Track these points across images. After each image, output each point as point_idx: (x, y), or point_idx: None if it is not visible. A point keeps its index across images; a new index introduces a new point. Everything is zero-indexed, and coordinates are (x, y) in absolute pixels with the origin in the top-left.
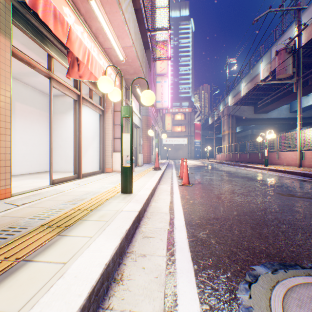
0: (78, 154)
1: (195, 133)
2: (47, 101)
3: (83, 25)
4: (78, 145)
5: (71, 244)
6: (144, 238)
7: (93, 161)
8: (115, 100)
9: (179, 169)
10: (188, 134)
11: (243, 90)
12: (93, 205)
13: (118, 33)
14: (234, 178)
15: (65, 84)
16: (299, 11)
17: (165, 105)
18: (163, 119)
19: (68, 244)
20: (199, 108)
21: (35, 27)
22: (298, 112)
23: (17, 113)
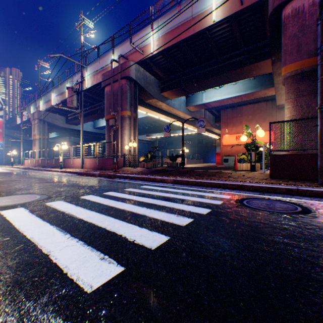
0: None
1: None
2: None
3: None
4: None
5: None
6: None
7: None
8: None
9: None
10: None
11: (55, 100)
12: None
13: None
14: (23, 178)
15: None
16: (82, 67)
17: None
18: None
19: None
20: (2, 101)
21: None
22: (82, 133)
23: None
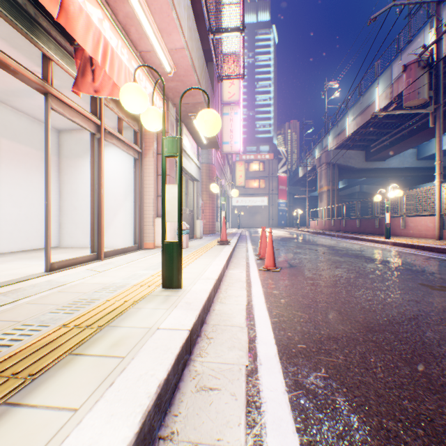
0: (97, 221)
1: (279, 190)
2: (54, 139)
3: (102, 7)
4: (97, 206)
5: (18, 440)
6: (198, 391)
7: (125, 231)
8: (153, 129)
9: (257, 243)
10: (269, 192)
11: (350, 127)
12: (106, 316)
13: (161, 25)
14: (343, 257)
15: (73, 106)
16: (438, 5)
17: (237, 147)
18: (232, 170)
19: (12, 438)
20: (285, 154)
21: (16, 4)
22: (436, 158)
23: (3, 156)
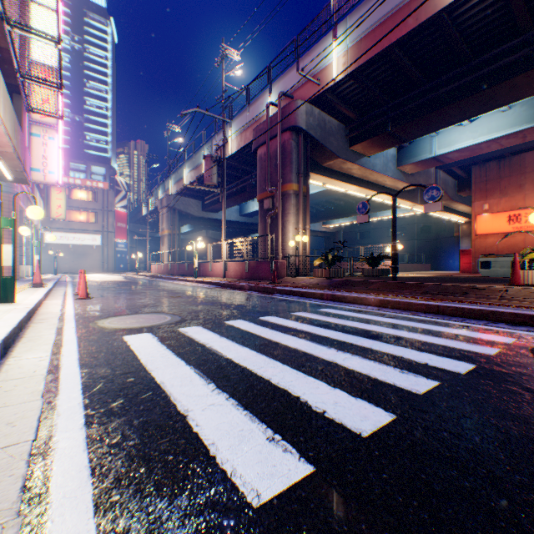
0: None
1: (118, 228)
2: None
3: None
4: None
5: None
6: (40, 320)
7: None
8: None
9: None
10: (104, 229)
11: (187, 178)
12: None
13: None
14: (149, 290)
15: None
16: (224, 122)
17: (54, 178)
18: (46, 196)
19: None
20: (126, 186)
21: None
22: (223, 223)
23: None
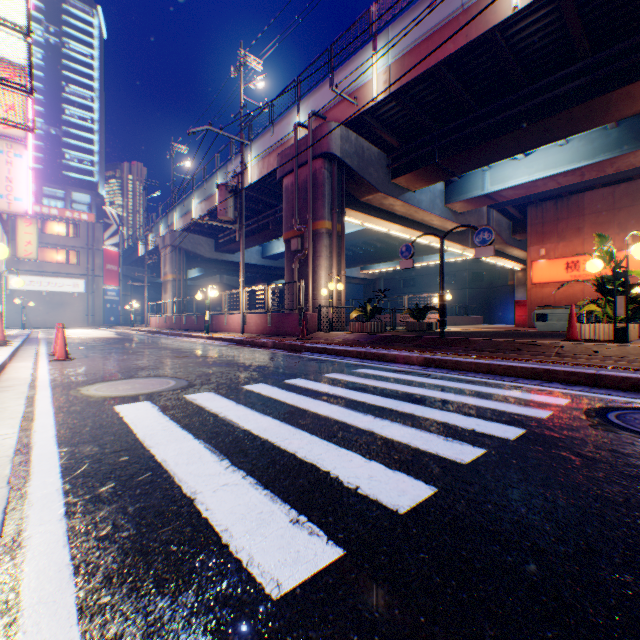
0: None
1: (107, 271)
2: None
3: None
4: None
5: None
6: (4, 387)
7: None
8: None
9: None
10: (89, 272)
11: (197, 211)
12: None
13: None
14: (148, 349)
15: None
16: (243, 144)
17: (22, 207)
18: (11, 229)
19: None
20: (118, 219)
21: None
22: (242, 267)
23: None
